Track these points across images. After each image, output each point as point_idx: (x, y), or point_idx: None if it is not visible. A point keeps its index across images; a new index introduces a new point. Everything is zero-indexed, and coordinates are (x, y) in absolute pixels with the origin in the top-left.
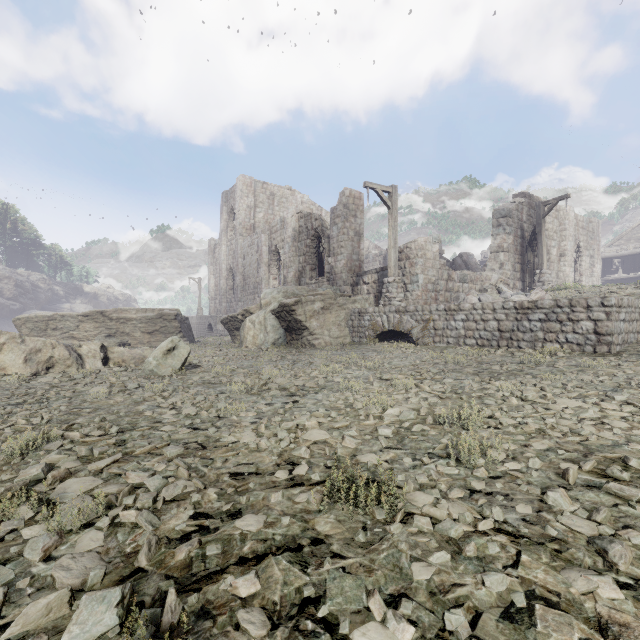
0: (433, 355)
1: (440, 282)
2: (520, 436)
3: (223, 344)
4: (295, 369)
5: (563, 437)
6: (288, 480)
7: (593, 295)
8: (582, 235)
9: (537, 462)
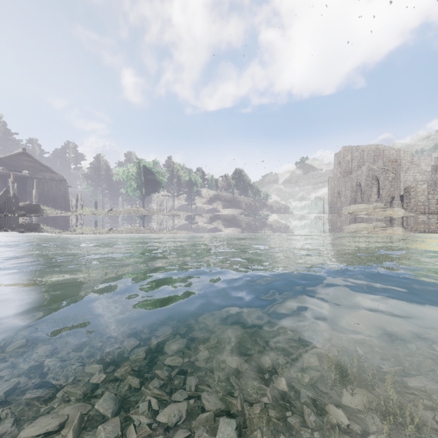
0: None
1: (431, 201)
2: None
3: None
4: None
5: None
6: None
7: None
8: None
9: None
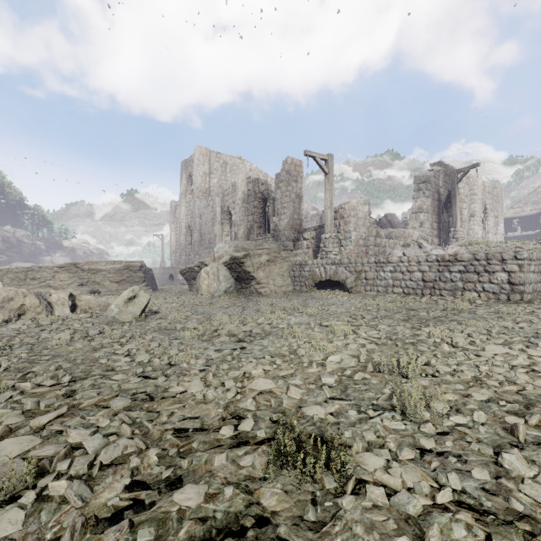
0: (366, 302)
1: (370, 238)
2: (459, 385)
3: (182, 292)
4: (243, 315)
5: (500, 386)
6: (233, 438)
7: (501, 249)
8: (488, 199)
9: (482, 415)
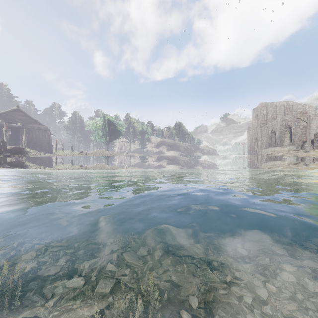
0: None
1: None
2: None
3: None
4: None
5: None
6: None
7: None
8: None
9: None
